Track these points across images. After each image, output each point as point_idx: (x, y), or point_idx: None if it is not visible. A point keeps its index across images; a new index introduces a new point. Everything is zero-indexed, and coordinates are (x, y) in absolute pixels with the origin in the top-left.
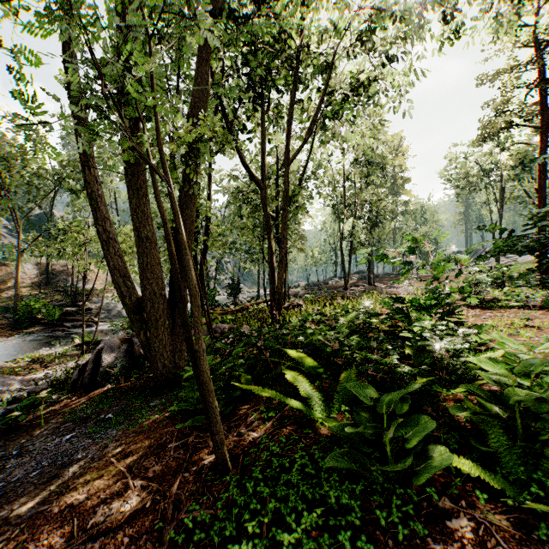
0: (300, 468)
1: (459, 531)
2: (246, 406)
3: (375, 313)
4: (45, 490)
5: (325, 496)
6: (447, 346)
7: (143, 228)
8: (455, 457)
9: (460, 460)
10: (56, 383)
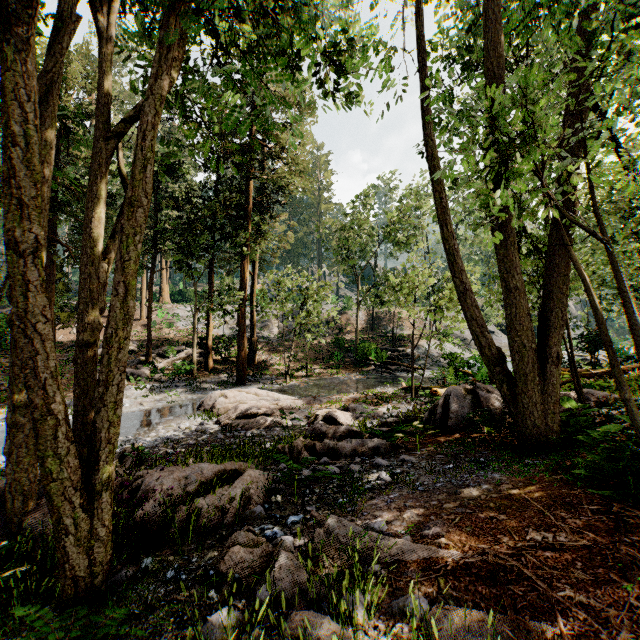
0: None
1: None
2: None
3: None
4: (458, 499)
5: None
6: None
7: (511, 278)
8: None
9: None
10: (405, 418)
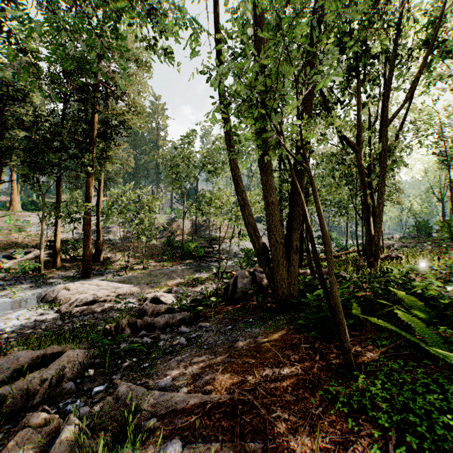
0: (423, 385)
1: None
2: (358, 333)
3: None
4: (229, 351)
5: (452, 411)
6: None
7: (270, 196)
8: None
9: None
10: (210, 295)
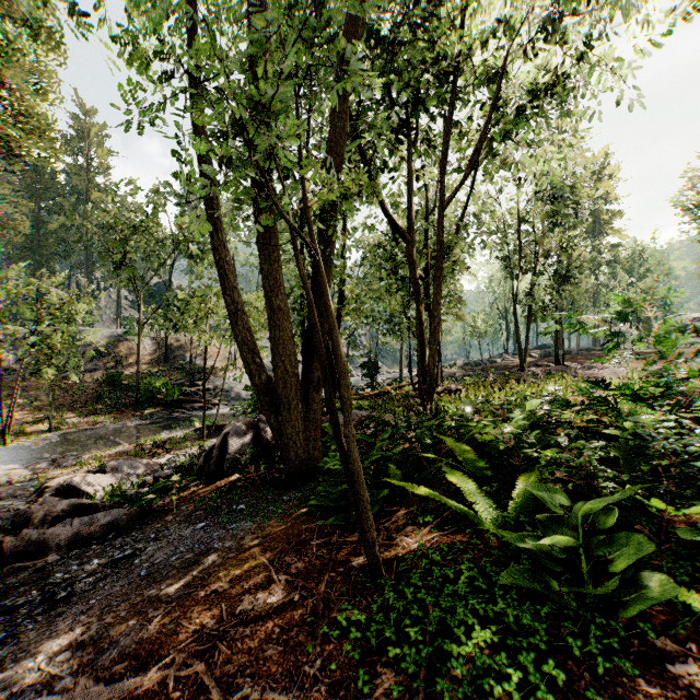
0: (468, 581)
1: (684, 678)
2: (396, 507)
3: (565, 403)
4: (187, 574)
5: (500, 615)
6: (672, 448)
7: (275, 298)
8: (681, 590)
9: (689, 594)
10: (181, 468)
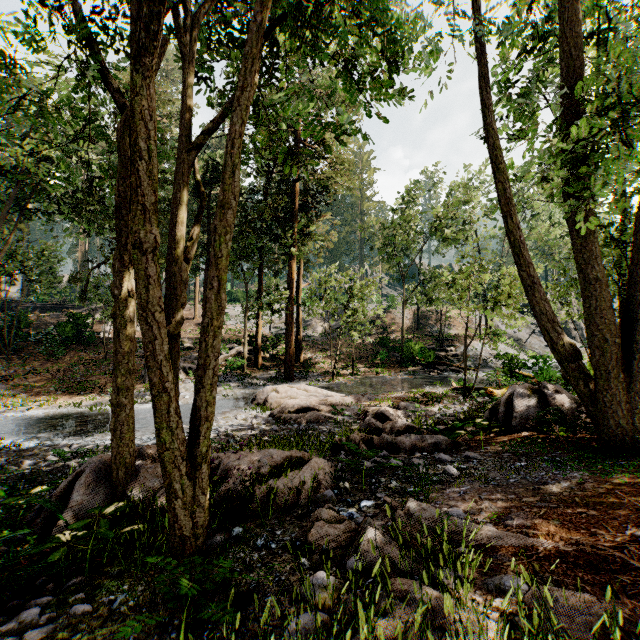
0: None
1: None
2: None
3: None
4: (537, 494)
5: None
6: None
7: (590, 269)
8: None
9: None
10: (462, 417)
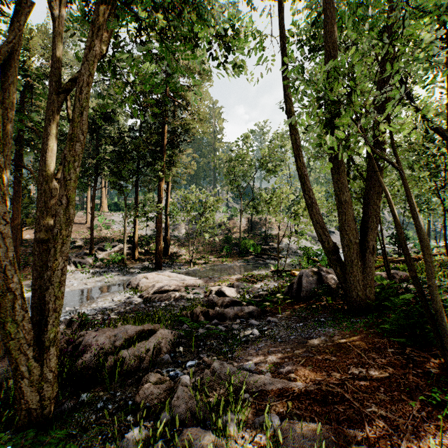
0: None
1: None
2: None
3: None
4: (305, 346)
5: None
6: None
7: (342, 195)
8: None
9: None
10: (272, 292)
